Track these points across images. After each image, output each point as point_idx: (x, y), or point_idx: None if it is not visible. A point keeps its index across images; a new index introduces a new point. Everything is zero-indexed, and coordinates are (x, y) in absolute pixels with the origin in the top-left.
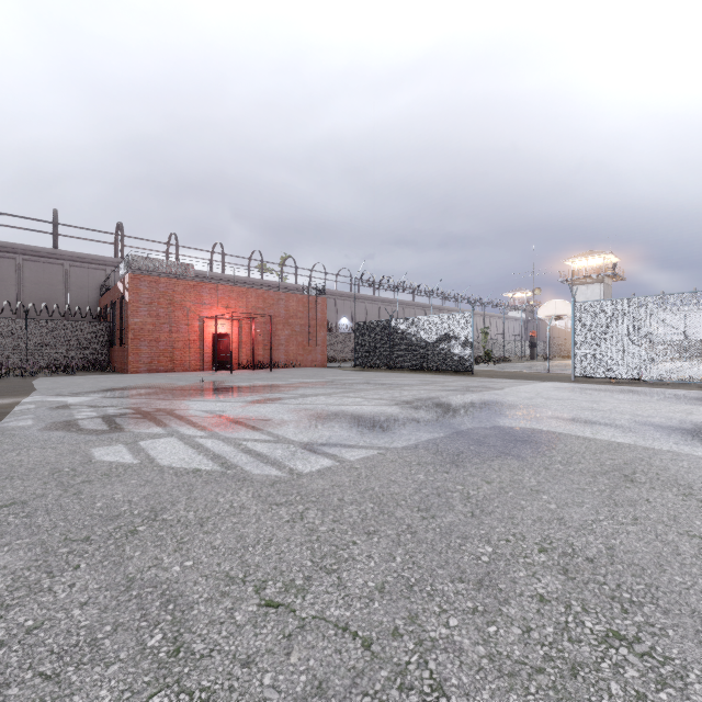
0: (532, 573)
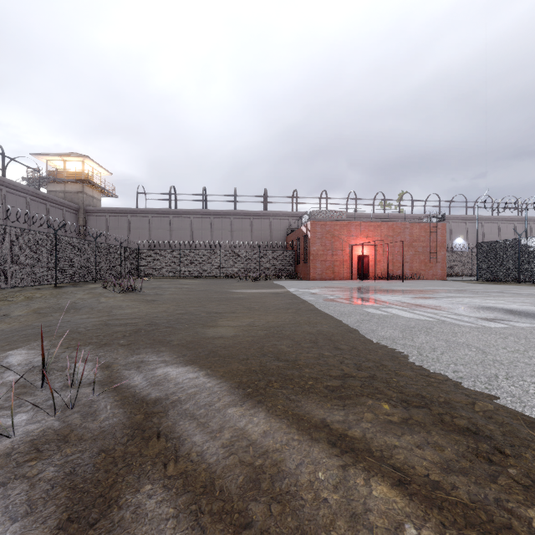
0: None
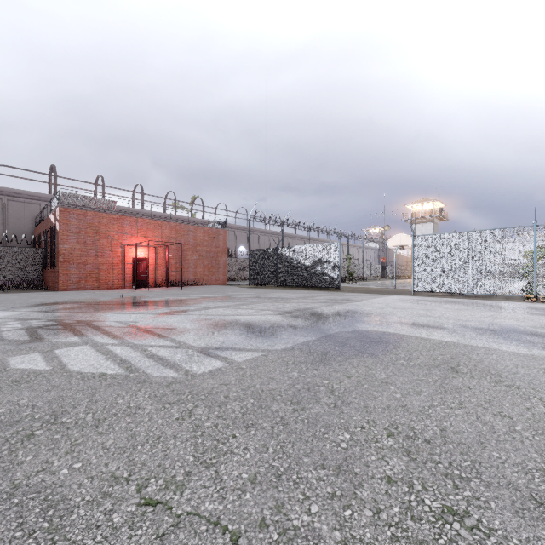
0: (382, 456)
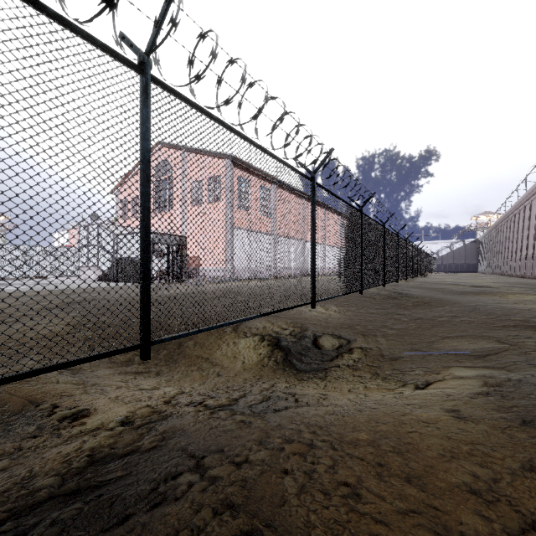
0: None
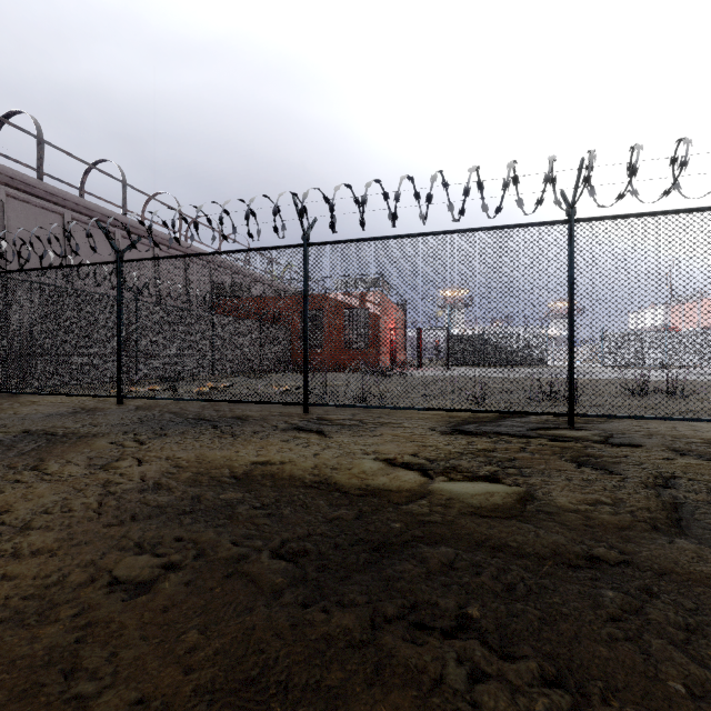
0: None
